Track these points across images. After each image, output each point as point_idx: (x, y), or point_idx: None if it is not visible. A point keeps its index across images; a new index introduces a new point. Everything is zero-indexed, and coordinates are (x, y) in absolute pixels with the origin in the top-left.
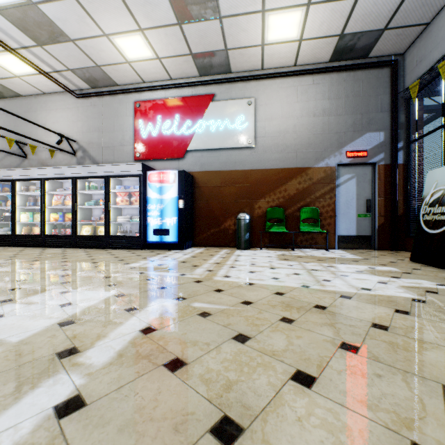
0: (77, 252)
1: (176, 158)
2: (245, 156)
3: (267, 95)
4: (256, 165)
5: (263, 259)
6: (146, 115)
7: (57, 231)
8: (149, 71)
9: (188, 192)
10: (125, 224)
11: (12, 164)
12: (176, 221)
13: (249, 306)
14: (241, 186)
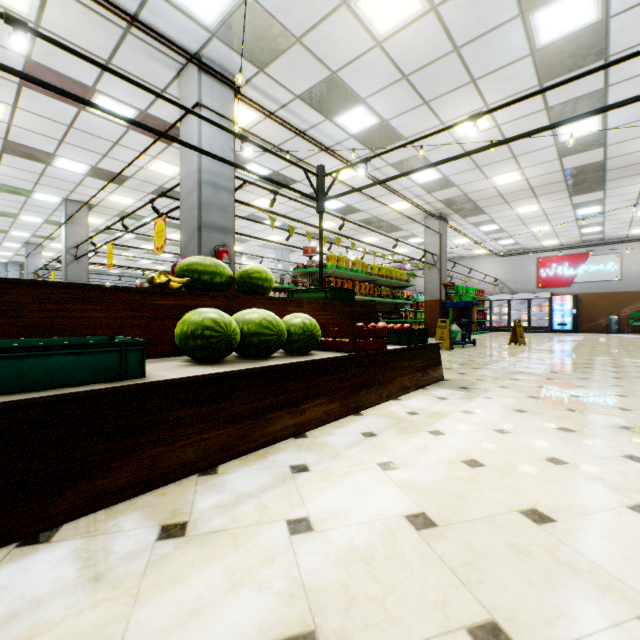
0: None
1: (564, 287)
2: (613, 284)
3: (629, 251)
4: (622, 289)
5: (628, 335)
6: (544, 265)
7: (496, 324)
8: (550, 245)
9: (576, 305)
10: (532, 321)
11: None
12: (571, 320)
13: (626, 337)
14: (610, 301)
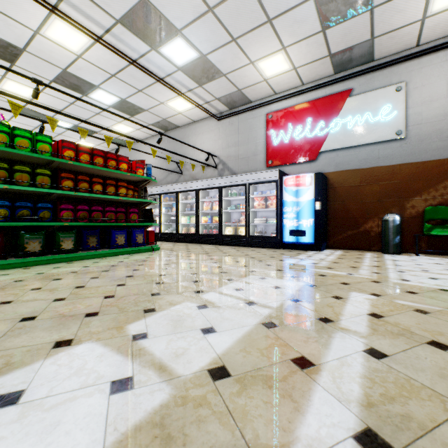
0: (226, 248)
1: (307, 161)
2: (391, 149)
3: (424, 74)
4: (408, 158)
5: (433, 265)
6: (277, 124)
7: (206, 231)
8: (283, 83)
9: (323, 194)
10: (259, 226)
11: (173, 180)
12: (313, 223)
13: None
14: (386, 184)
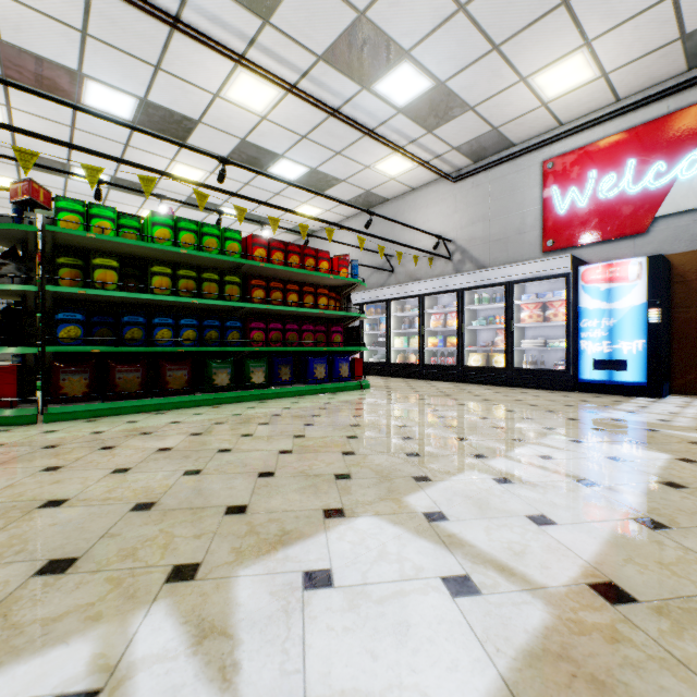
0: (474, 388)
1: (627, 236)
2: None
3: None
4: None
5: None
6: (564, 177)
7: (436, 360)
8: (577, 104)
9: (665, 294)
10: (529, 352)
11: (378, 282)
12: (643, 346)
13: None
14: None
